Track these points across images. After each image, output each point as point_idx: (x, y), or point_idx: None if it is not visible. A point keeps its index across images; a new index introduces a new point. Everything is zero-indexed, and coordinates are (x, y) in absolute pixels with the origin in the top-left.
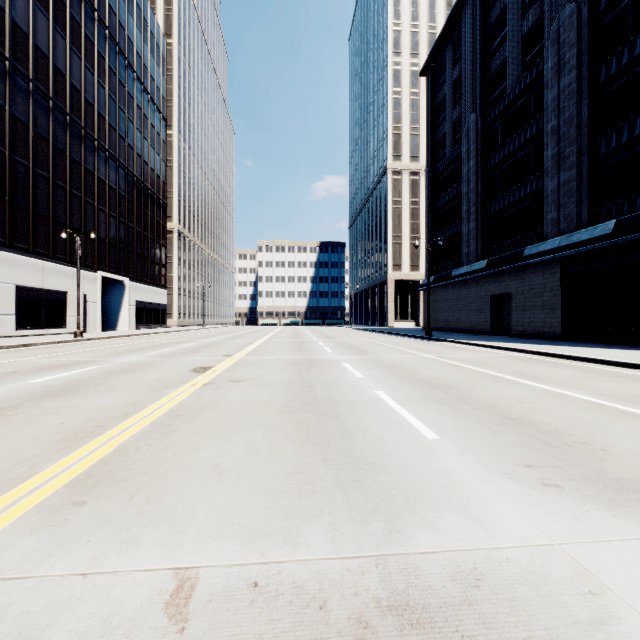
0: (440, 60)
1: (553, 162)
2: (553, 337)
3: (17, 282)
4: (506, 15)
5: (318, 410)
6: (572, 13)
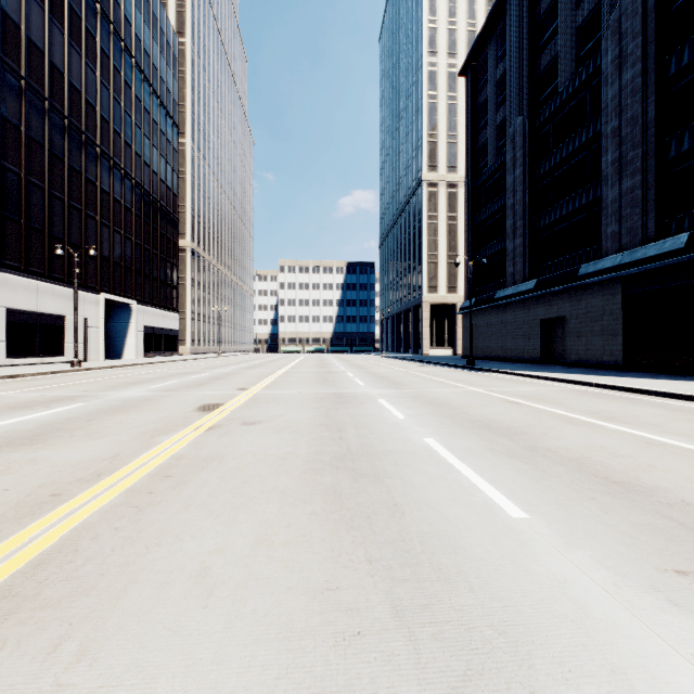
0: (481, 58)
1: (613, 168)
2: (614, 367)
3: (7, 305)
4: (558, 5)
5: (353, 468)
6: None
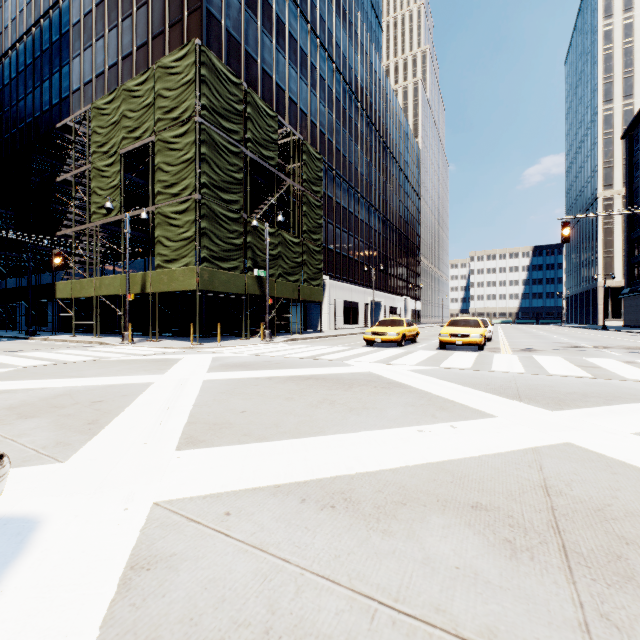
0: (635, 132)
1: None
2: None
3: (389, 305)
4: None
5: (529, 333)
6: None
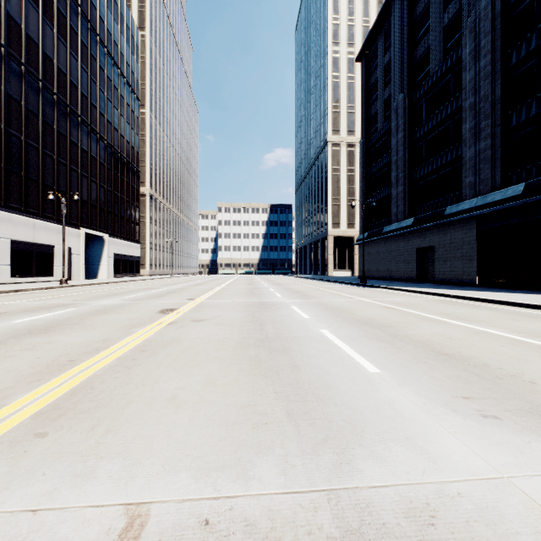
0: (373, 48)
1: (470, 134)
2: (470, 284)
3: (11, 237)
4: (430, 9)
5: (269, 346)
6: (487, 5)
